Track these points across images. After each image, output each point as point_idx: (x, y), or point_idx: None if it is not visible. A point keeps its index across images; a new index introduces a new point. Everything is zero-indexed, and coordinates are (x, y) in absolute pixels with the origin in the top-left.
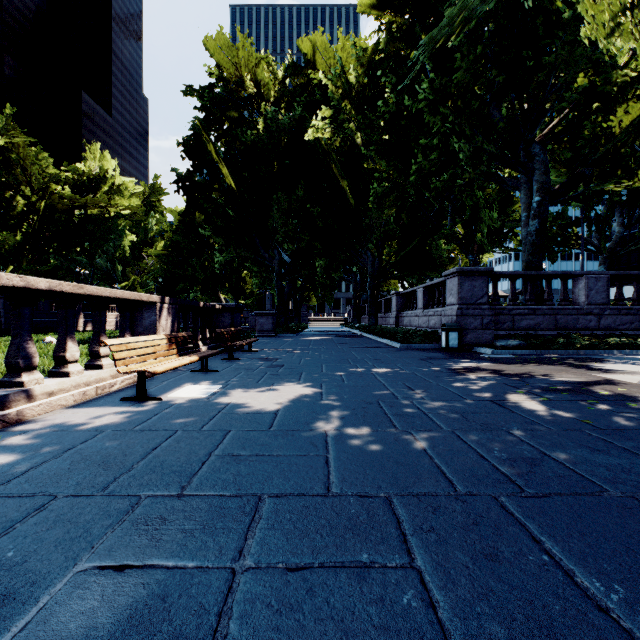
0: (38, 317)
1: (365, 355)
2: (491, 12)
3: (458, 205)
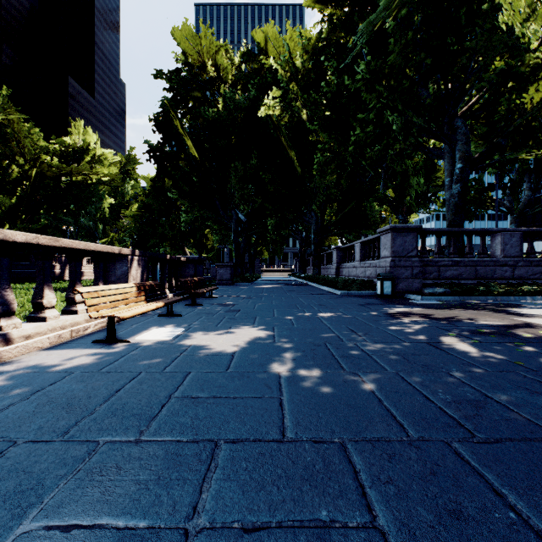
0: (30, 268)
1: (311, 301)
2: (420, 3)
3: (389, 172)
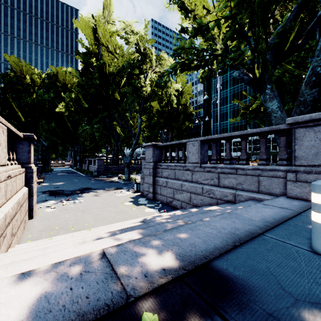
0: None
1: (74, 178)
2: None
3: None
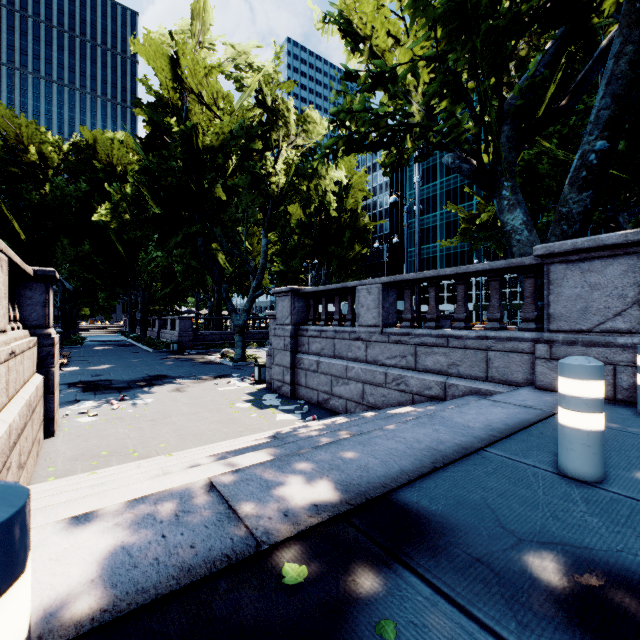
0: None
1: (132, 356)
2: None
3: None
